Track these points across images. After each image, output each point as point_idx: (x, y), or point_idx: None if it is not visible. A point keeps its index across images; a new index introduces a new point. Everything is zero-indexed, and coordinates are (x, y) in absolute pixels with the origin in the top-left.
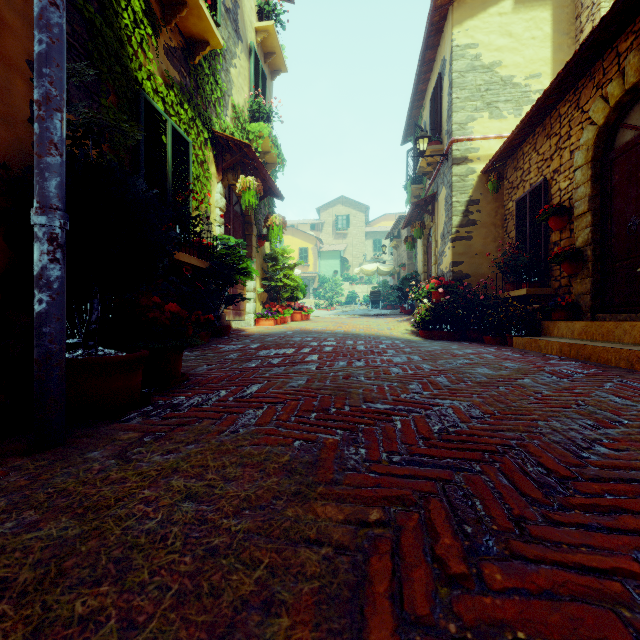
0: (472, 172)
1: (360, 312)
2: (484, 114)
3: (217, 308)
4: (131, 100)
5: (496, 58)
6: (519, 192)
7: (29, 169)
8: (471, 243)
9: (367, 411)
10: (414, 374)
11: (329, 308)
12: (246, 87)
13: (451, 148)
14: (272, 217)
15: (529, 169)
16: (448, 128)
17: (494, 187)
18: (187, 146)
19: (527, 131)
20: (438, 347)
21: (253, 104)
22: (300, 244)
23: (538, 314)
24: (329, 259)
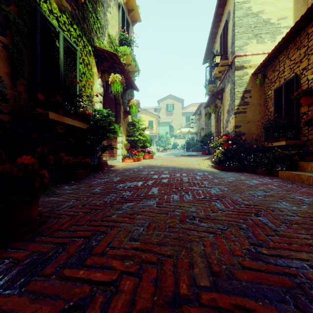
0: (246, 74)
1: (180, 153)
2: (253, 41)
3: (95, 153)
4: (29, 12)
5: (260, 8)
6: (276, 84)
7: None
8: (246, 115)
9: (223, 305)
10: (236, 211)
11: (163, 151)
12: (117, 26)
13: (234, 61)
14: (132, 100)
15: (283, 70)
16: (232, 50)
17: (260, 82)
18: (75, 52)
19: (283, 47)
20: (233, 178)
21: (121, 36)
22: (149, 118)
23: (294, 157)
24: (163, 126)
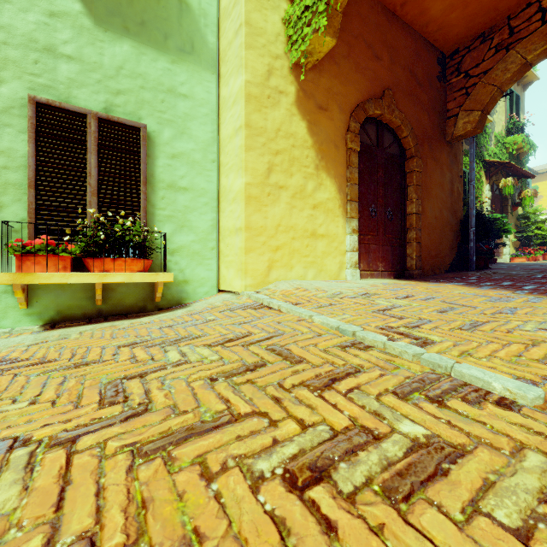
0: None
1: None
2: None
3: None
4: None
5: None
6: None
7: (464, 220)
8: None
9: None
10: None
11: None
12: (503, 116)
13: None
14: (524, 192)
15: None
16: None
17: None
18: None
19: None
20: None
21: (508, 125)
22: None
23: None
24: None
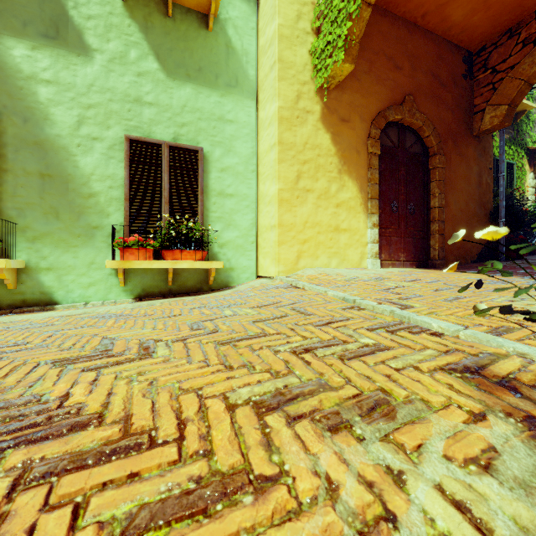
0: None
1: None
2: None
3: (531, 241)
4: None
5: None
6: None
7: (494, 211)
8: None
9: None
10: None
11: None
12: None
13: None
14: None
15: None
16: None
17: None
18: (513, 166)
19: None
20: None
21: None
22: None
23: None
24: None
